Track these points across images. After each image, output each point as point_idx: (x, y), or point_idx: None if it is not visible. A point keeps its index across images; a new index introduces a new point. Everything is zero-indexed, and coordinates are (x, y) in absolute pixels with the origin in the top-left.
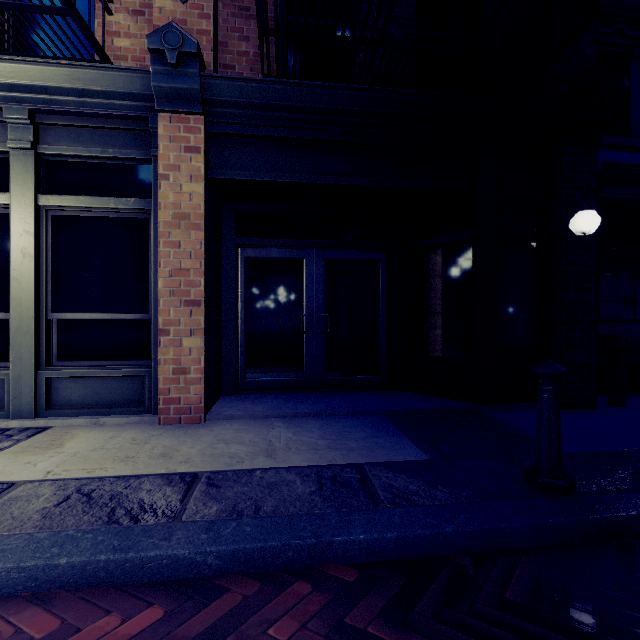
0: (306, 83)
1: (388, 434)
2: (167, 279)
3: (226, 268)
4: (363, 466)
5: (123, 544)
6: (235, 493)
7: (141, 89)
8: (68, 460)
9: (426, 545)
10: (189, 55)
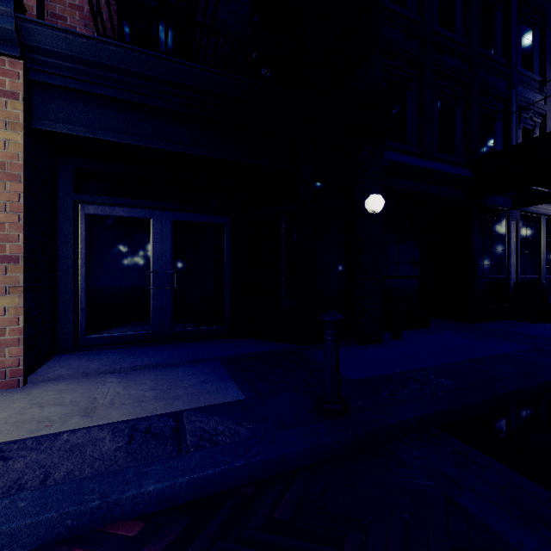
0: (141, 50)
1: (217, 379)
2: None
3: (62, 224)
4: (182, 413)
5: None
6: (26, 463)
7: None
8: None
9: (217, 482)
10: None
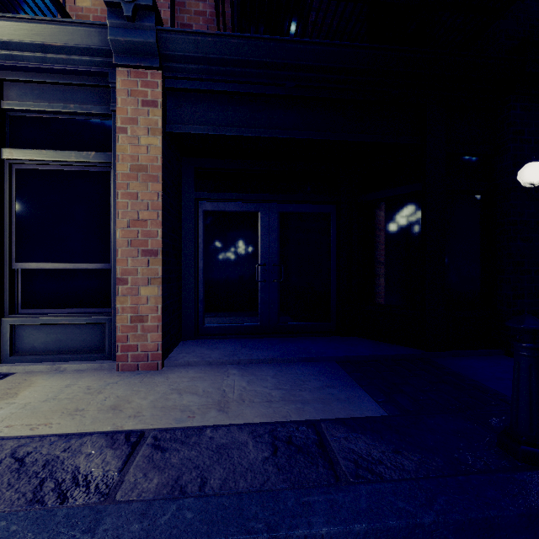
0: (260, 37)
1: (342, 384)
2: (125, 229)
3: (186, 220)
4: (319, 424)
5: (37, 538)
6: (181, 459)
7: (99, 44)
8: (15, 413)
9: None
10: (145, 9)
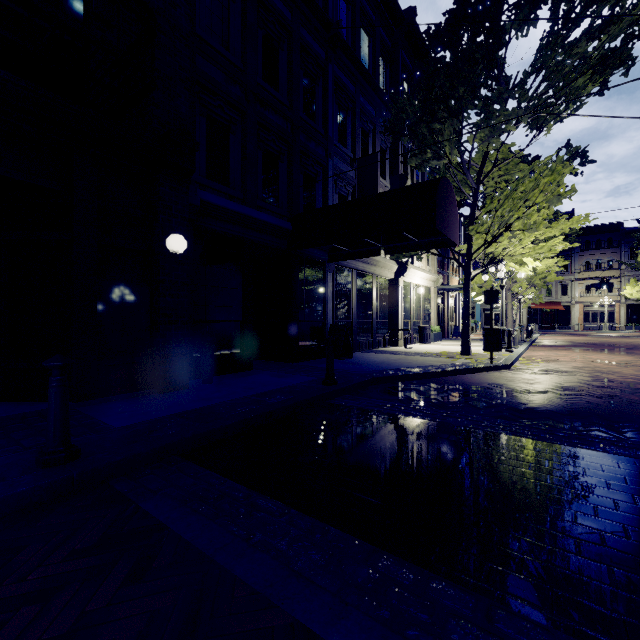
0: None
1: None
2: None
3: None
4: None
5: None
6: None
7: None
8: None
9: None
10: None
